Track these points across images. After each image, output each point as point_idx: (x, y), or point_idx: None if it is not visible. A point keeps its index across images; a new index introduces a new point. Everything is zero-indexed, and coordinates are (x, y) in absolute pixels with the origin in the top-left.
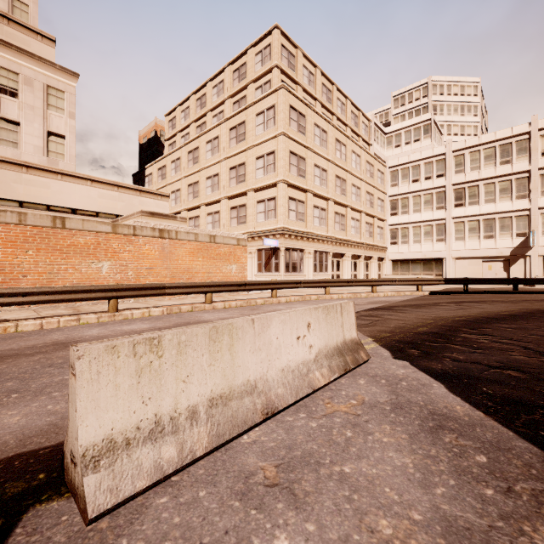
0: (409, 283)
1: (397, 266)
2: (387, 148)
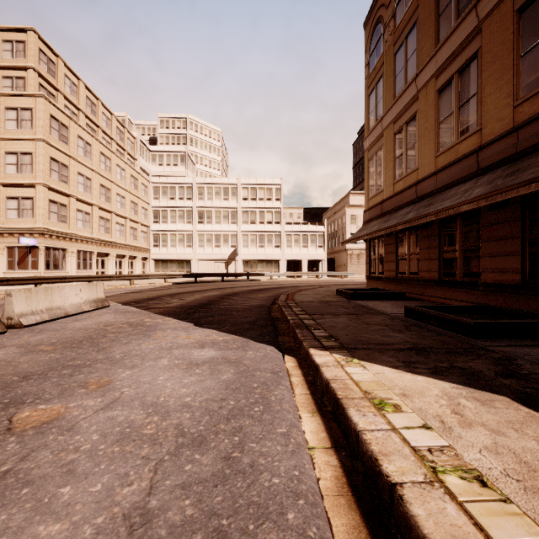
0: (159, 277)
1: (159, 265)
2: (152, 163)
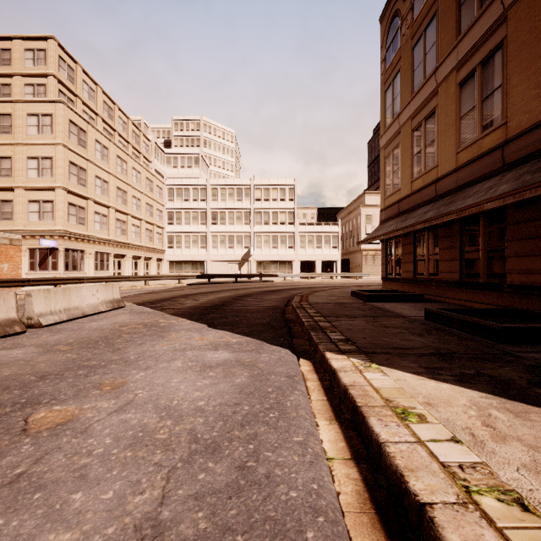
0: (173, 278)
1: (173, 266)
2: (167, 166)
